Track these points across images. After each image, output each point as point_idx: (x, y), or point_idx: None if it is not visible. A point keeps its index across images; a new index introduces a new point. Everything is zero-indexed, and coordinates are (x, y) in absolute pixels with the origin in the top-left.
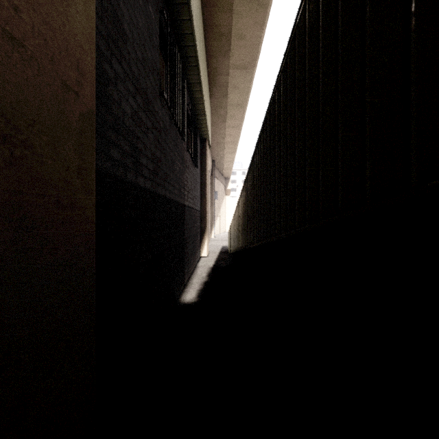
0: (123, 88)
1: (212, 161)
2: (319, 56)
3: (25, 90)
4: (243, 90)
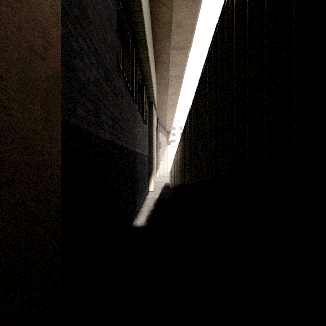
0: (88, 61)
1: (158, 119)
2: (245, 27)
3: None
4: (181, 66)
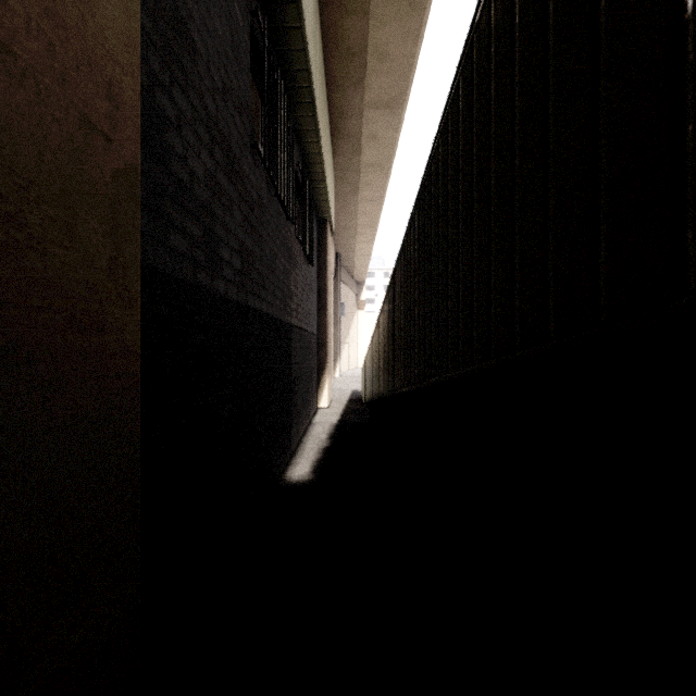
0: (191, 136)
1: (337, 255)
2: (514, 75)
3: (13, 128)
4: (386, 143)
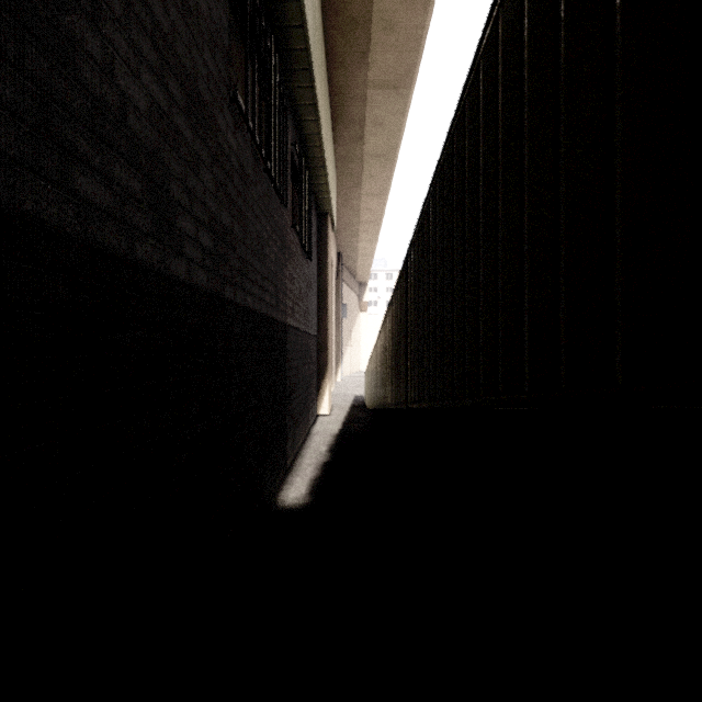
0: (123, 42)
1: (339, 255)
2: None
3: None
4: (392, 129)
